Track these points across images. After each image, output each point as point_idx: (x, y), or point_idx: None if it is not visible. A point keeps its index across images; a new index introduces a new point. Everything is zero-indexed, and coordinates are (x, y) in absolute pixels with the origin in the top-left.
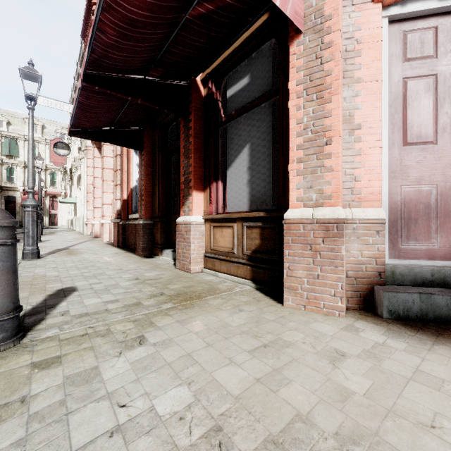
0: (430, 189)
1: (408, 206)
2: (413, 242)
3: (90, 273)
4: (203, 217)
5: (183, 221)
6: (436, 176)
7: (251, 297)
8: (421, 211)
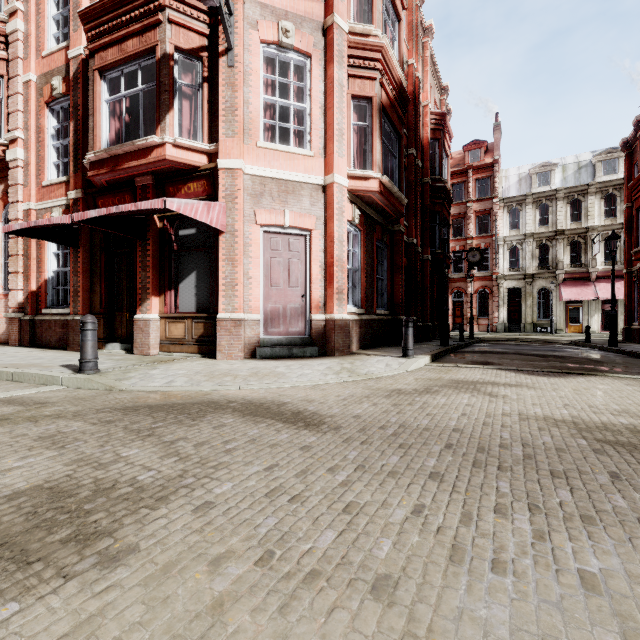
0: (280, 306)
1: (272, 313)
2: (273, 329)
3: (59, 360)
4: (159, 315)
5: (142, 318)
6: (282, 301)
7: (199, 359)
8: (276, 315)
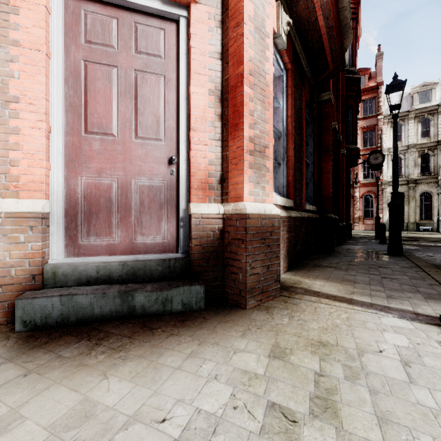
0: (112, 182)
1: (89, 199)
2: (94, 238)
3: None
4: None
5: None
6: (117, 170)
7: None
8: (102, 205)
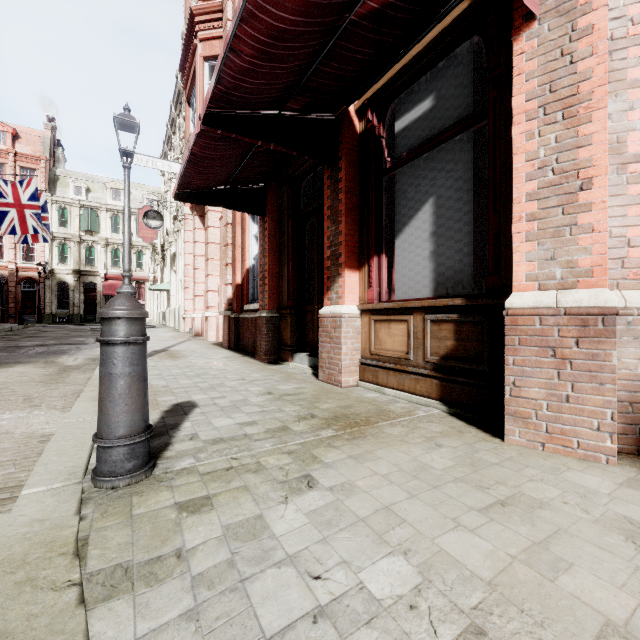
0: None
1: None
2: None
3: (206, 384)
4: (358, 307)
5: (329, 313)
6: None
7: (446, 425)
8: None
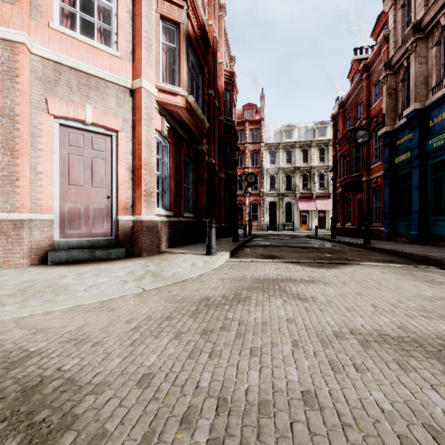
0: (81, 206)
1: (70, 214)
2: (73, 230)
3: None
4: None
5: None
6: (83, 201)
7: None
8: (76, 216)
